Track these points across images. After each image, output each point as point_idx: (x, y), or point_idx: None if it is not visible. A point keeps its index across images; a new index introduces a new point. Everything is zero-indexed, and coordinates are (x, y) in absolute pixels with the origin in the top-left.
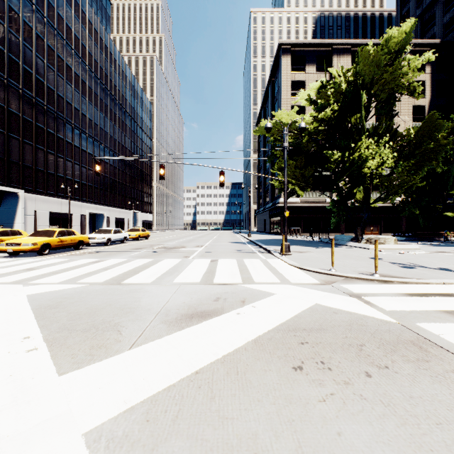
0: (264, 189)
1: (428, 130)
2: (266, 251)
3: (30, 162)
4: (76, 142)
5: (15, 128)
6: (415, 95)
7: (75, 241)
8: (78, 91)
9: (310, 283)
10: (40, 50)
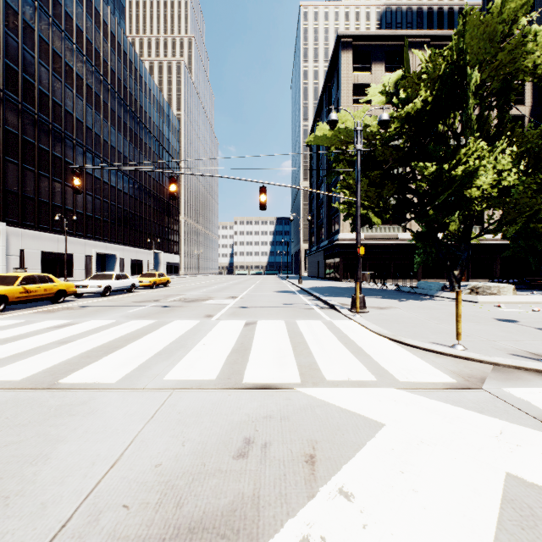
0: (318, 223)
1: None
2: (327, 305)
3: (14, 186)
4: (79, 162)
5: None
6: None
7: (52, 291)
8: (81, 97)
9: (437, 382)
10: (28, 41)
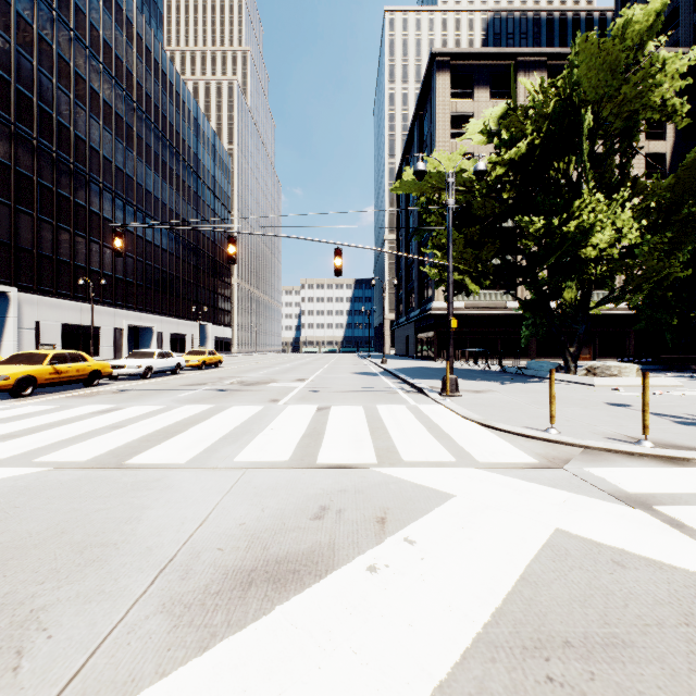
0: (407, 287)
1: (695, 181)
2: (415, 389)
3: (28, 242)
4: (107, 212)
5: (4, 186)
6: (674, 118)
7: (85, 372)
8: (110, 130)
9: (518, 463)
10: (45, 61)
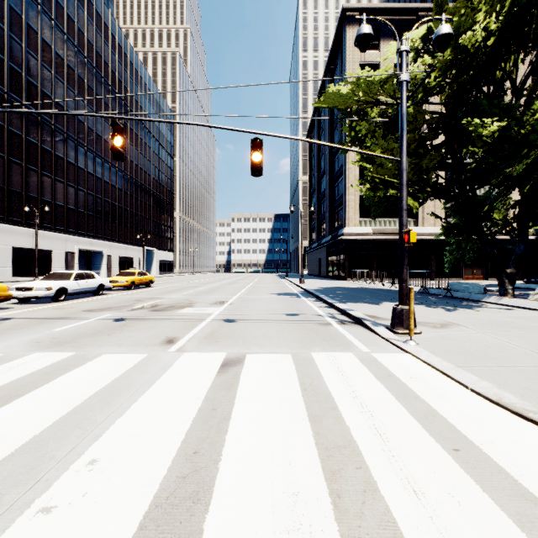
0: (319, 218)
1: None
2: (348, 318)
3: None
4: (59, 150)
5: None
6: None
7: None
8: (61, 79)
9: None
10: None
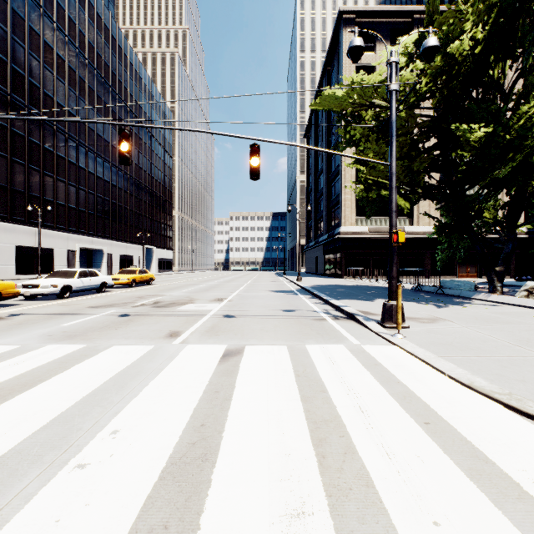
0: (316, 217)
1: None
2: (342, 313)
3: None
4: (61, 150)
5: None
6: None
7: None
8: (63, 81)
9: None
10: None
